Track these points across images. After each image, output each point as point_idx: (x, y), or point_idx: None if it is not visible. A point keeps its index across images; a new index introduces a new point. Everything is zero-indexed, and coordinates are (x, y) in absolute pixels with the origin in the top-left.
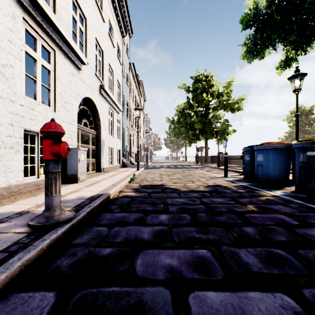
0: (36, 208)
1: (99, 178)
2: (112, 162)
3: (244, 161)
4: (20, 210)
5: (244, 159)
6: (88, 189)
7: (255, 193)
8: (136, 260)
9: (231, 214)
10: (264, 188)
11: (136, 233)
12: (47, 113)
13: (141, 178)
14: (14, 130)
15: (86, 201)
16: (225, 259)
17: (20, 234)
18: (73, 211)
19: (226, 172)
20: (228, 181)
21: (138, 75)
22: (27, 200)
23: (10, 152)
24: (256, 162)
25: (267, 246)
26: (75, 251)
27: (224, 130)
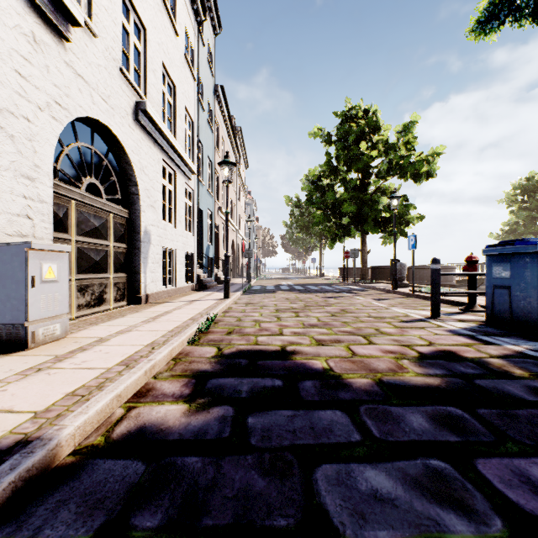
0: None
1: (114, 326)
2: (173, 279)
3: (489, 281)
4: None
5: (489, 274)
6: (14, 391)
7: None
8: None
9: None
10: None
11: None
12: None
13: (229, 322)
14: None
15: None
16: None
17: None
18: None
19: (436, 306)
20: (462, 336)
21: (233, 118)
22: None
23: None
24: None
25: None
26: None
27: (401, 215)
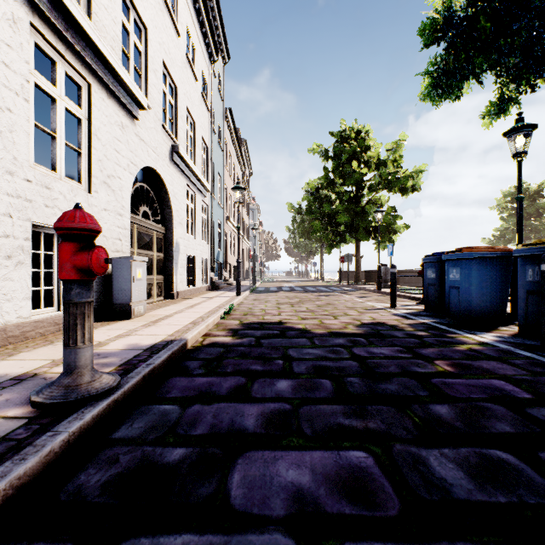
0: (51, 369)
1: (169, 310)
2: (193, 281)
3: (425, 280)
4: (20, 372)
5: (425, 276)
6: (149, 330)
7: (447, 337)
8: (231, 474)
9: (407, 378)
10: (462, 328)
11: (232, 417)
12: (75, 195)
13: (244, 310)
14: (13, 225)
15: (144, 353)
16: (401, 472)
17: (14, 421)
18: (116, 375)
19: (393, 299)
20: (398, 316)
21: (238, 130)
22: (37, 352)
23: (7, 265)
24: (448, 282)
25: (480, 445)
26: (116, 455)
27: (389, 225)
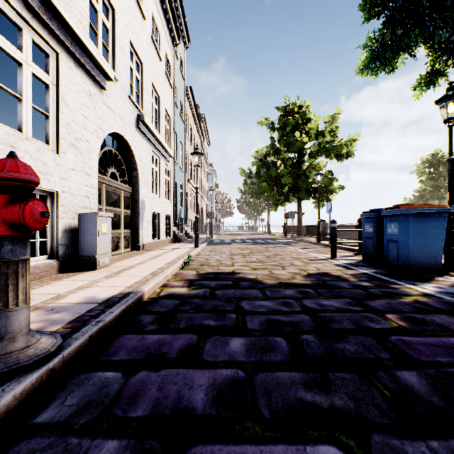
0: None
1: (133, 261)
2: (158, 234)
3: (363, 234)
4: None
5: (363, 230)
6: (110, 282)
7: (391, 288)
8: None
9: (363, 336)
10: (402, 278)
11: (179, 389)
12: (42, 155)
13: (201, 260)
14: None
15: (98, 307)
16: None
17: None
18: (58, 337)
19: (333, 251)
20: (340, 266)
21: (198, 106)
22: None
23: None
24: (386, 236)
25: None
26: (31, 452)
27: (327, 186)
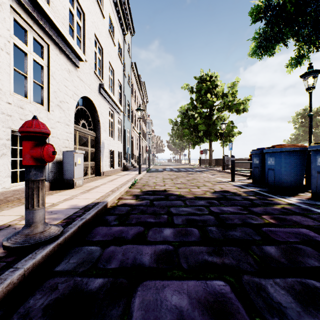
0: (20, 221)
1: (97, 183)
2: (113, 165)
3: (252, 165)
4: (0, 223)
5: (252, 162)
6: (84, 196)
7: (268, 200)
8: (133, 299)
9: (246, 227)
10: (276, 194)
11: (134, 255)
12: (39, 112)
13: (143, 182)
14: None
15: (80, 211)
16: (249, 297)
17: None
18: (60, 226)
19: (233, 176)
20: (236, 186)
21: (140, 76)
22: (13, 210)
23: None
24: (267, 166)
25: (300, 276)
26: (56, 284)
27: (229, 131)
